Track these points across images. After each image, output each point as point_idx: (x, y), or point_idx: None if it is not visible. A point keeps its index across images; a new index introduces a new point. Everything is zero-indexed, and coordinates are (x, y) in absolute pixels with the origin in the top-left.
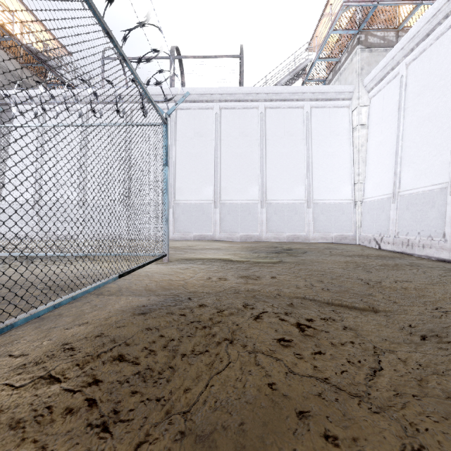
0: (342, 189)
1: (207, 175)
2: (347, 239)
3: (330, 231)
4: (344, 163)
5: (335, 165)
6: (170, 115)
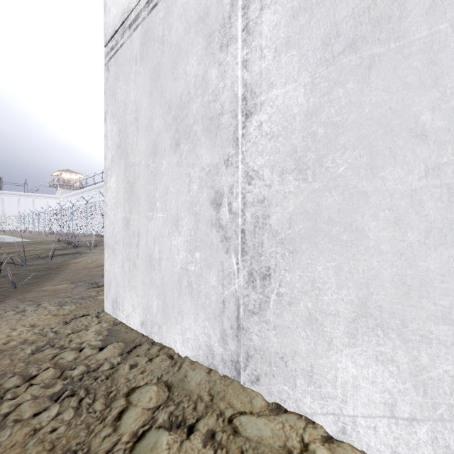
0: None
1: (15, 214)
2: None
3: None
4: None
5: None
6: (2, 197)
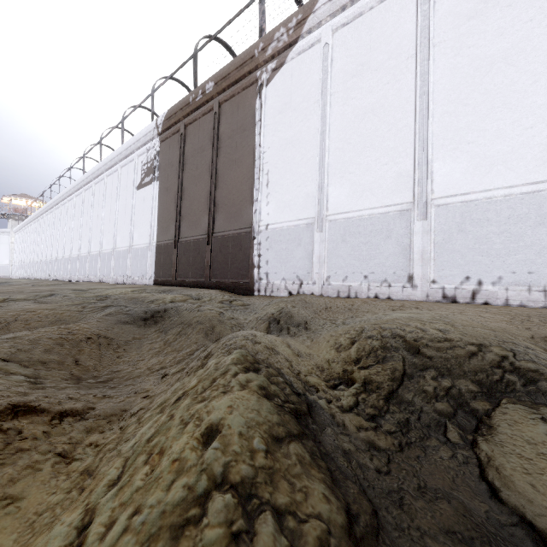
0: (6, 261)
1: None
2: (7, 276)
3: (0, 274)
4: (7, 253)
5: (3, 253)
6: None
